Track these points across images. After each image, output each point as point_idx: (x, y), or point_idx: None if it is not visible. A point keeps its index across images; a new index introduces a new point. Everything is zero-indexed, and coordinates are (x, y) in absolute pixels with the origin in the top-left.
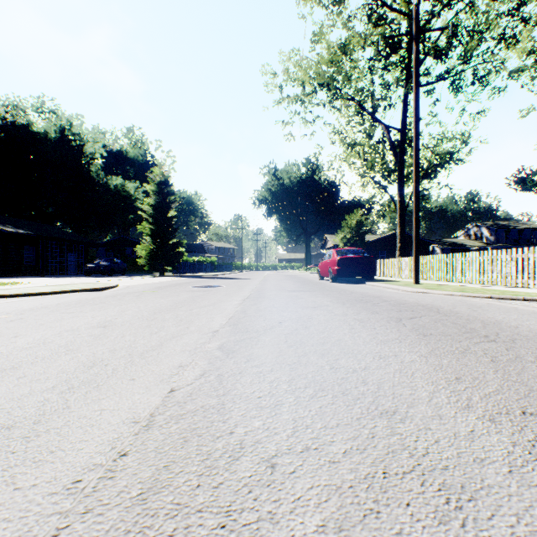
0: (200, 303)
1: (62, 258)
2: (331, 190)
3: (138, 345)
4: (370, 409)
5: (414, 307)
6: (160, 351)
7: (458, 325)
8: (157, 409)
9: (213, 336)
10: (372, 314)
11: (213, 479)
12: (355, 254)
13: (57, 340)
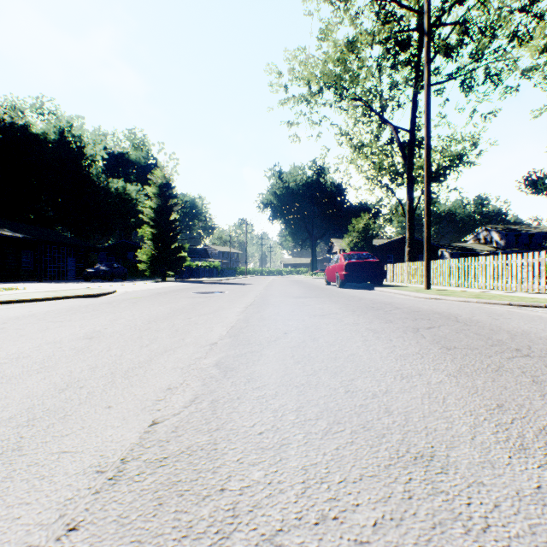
0: (199, 310)
1: (61, 263)
2: (337, 193)
3: (124, 361)
4: (400, 451)
5: (429, 315)
6: (148, 368)
7: (483, 336)
8: (131, 452)
9: (210, 349)
10: (386, 323)
11: None
12: (363, 259)
13: (33, 354)
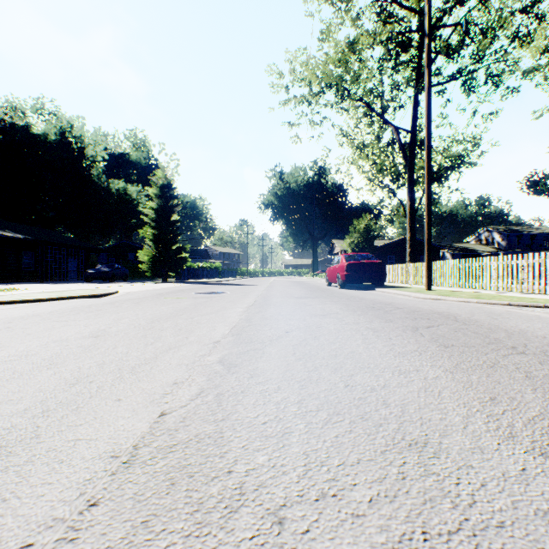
0: (202, 310)
1: (62, 264)
2: (338, 194)
3: (131, 358)
4: (396, 438)
5: (429, 315)
6: (154, 365)
7: (480, 334)
8: (142, 439)
9: (214, 347)
10: (386, 322)
11: (203, 543)
12: (364, 259)
13: (41, 352)
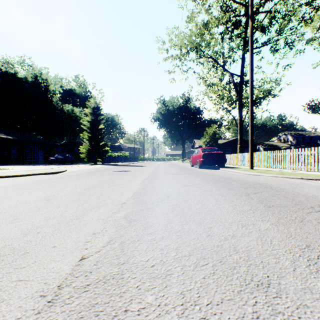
0: (115, 182)
1: (35, 154)
2: (197, 112)
3: (67, 214)
4: (247, 280)
5: (254, 185)
6: (81, 219)
7: (289, 198)
8: (65, 280)
9: (121, 207)
10: (229, 190)
11: None
12: (213, 151)
13: (11, 210)
